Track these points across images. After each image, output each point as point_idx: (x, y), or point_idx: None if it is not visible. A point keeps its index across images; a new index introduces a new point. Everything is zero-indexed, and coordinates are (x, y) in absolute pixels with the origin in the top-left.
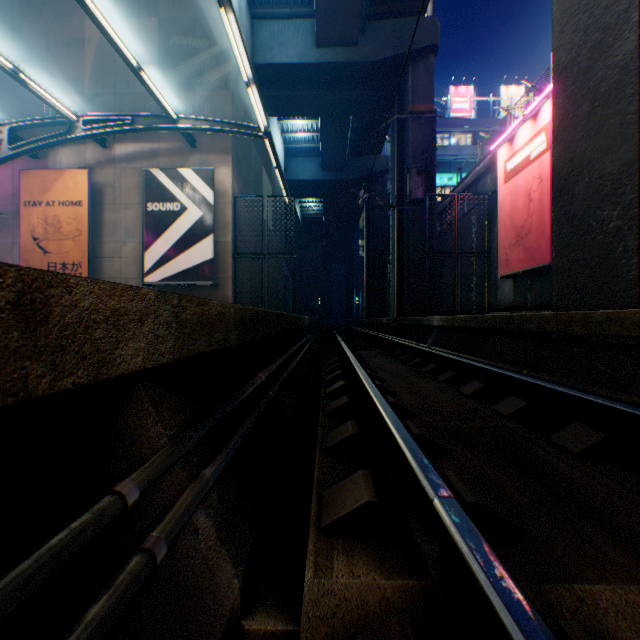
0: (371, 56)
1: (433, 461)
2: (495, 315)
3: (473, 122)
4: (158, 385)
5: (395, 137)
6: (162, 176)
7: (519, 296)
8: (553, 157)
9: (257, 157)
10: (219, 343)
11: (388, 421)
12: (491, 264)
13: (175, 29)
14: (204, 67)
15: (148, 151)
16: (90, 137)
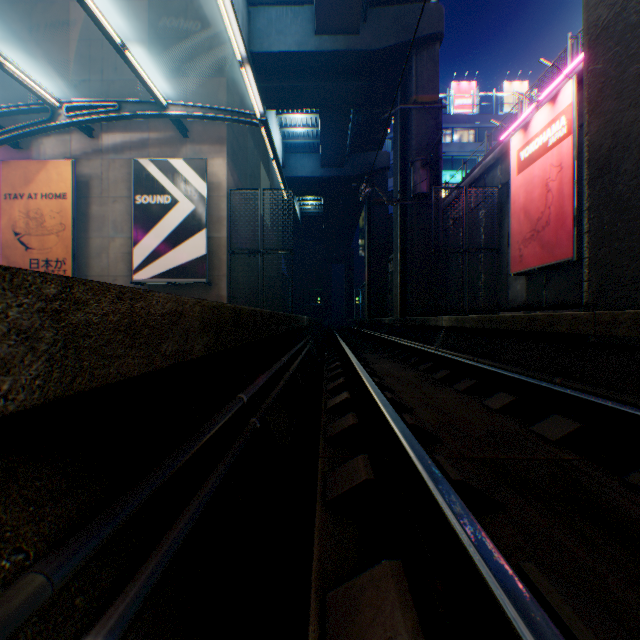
0: (373, 44)
1: (482, 522)
2: (515, 315)
3: (476, 118)
4: (6, 453)
5: (398, 129)
6: (152, 167)
7: (533, 295)
8: (590, 132)
9: (254, 150)
10: (170, 357)
11: (421, 470)
12: (501, 261)
13: (166, 12)
14: (197, 52)
15: (137, 141)
16: (74, 125)
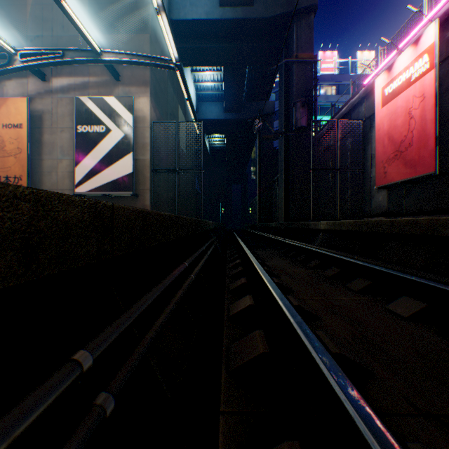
0: (264, 13)
1: None
2: (393, 220)
3: (337, 77)
4: None
5: (282, 80)
6: (90, 103)
7: (394, 204)
8: None
9: (173, 95)
10: None
11: None
12: (365, 178)
13: None
14: (127, 14)
15: (80, 84)
16: (27, 68)
